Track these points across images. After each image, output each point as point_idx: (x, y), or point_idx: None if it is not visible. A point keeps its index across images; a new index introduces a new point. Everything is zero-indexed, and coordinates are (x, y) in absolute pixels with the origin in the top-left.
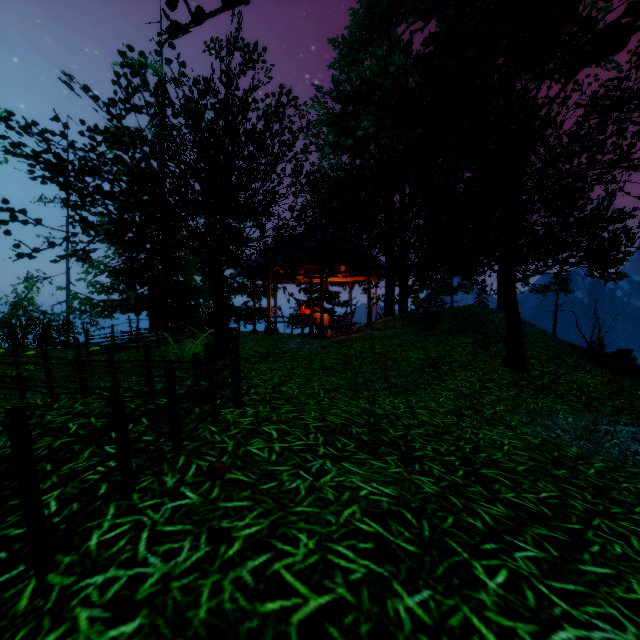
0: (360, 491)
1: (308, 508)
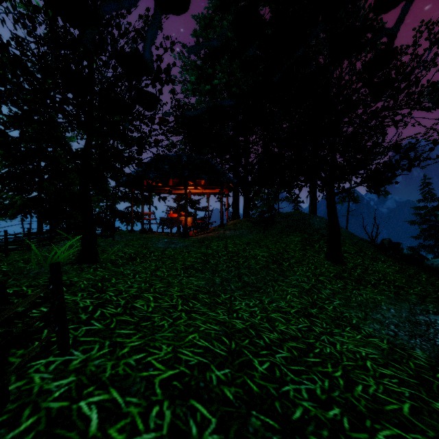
0: None
1: None
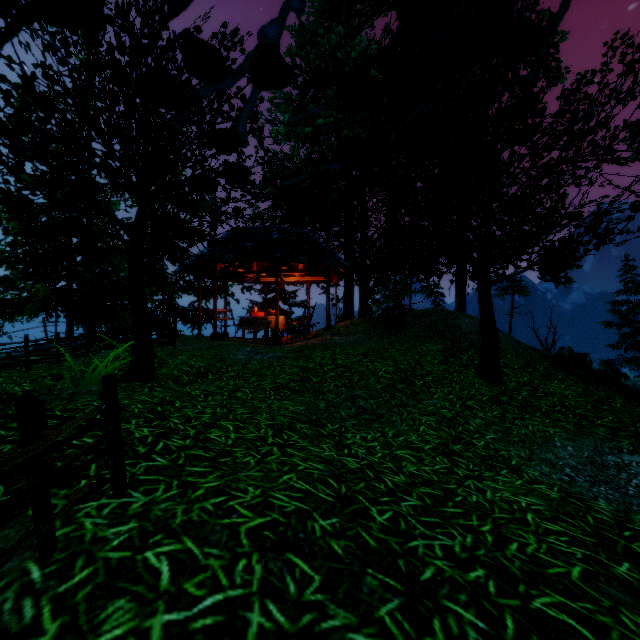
0: None
1: None
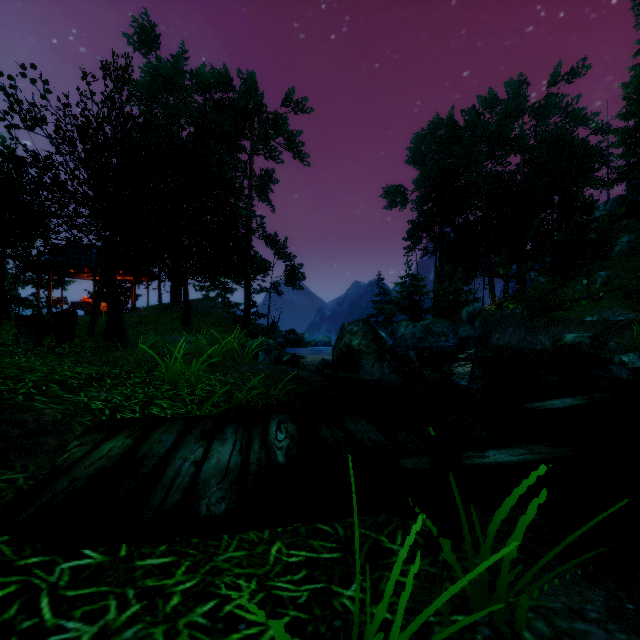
0: None
1: None
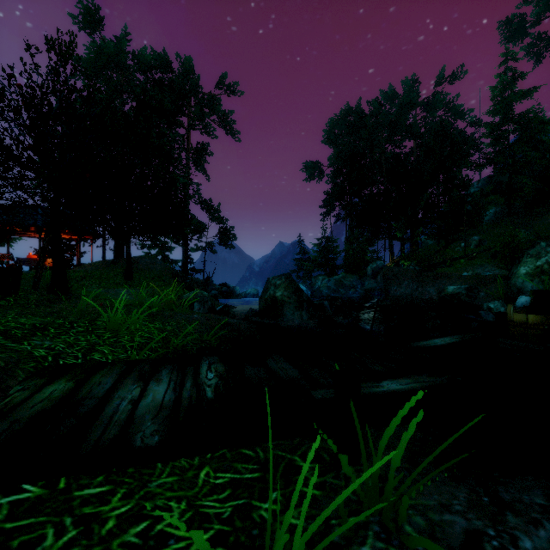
0: None
1: None
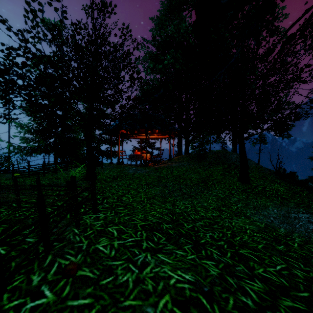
0: (170, 280)
1: (134, 301)
